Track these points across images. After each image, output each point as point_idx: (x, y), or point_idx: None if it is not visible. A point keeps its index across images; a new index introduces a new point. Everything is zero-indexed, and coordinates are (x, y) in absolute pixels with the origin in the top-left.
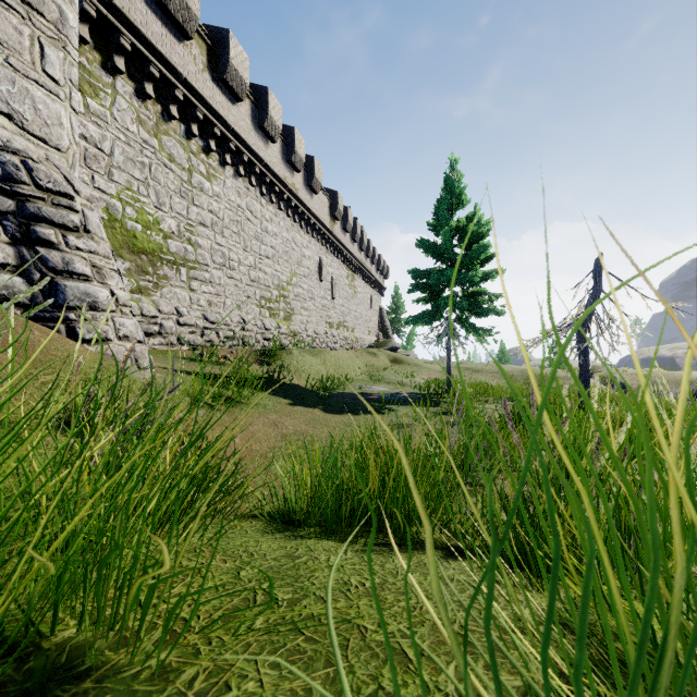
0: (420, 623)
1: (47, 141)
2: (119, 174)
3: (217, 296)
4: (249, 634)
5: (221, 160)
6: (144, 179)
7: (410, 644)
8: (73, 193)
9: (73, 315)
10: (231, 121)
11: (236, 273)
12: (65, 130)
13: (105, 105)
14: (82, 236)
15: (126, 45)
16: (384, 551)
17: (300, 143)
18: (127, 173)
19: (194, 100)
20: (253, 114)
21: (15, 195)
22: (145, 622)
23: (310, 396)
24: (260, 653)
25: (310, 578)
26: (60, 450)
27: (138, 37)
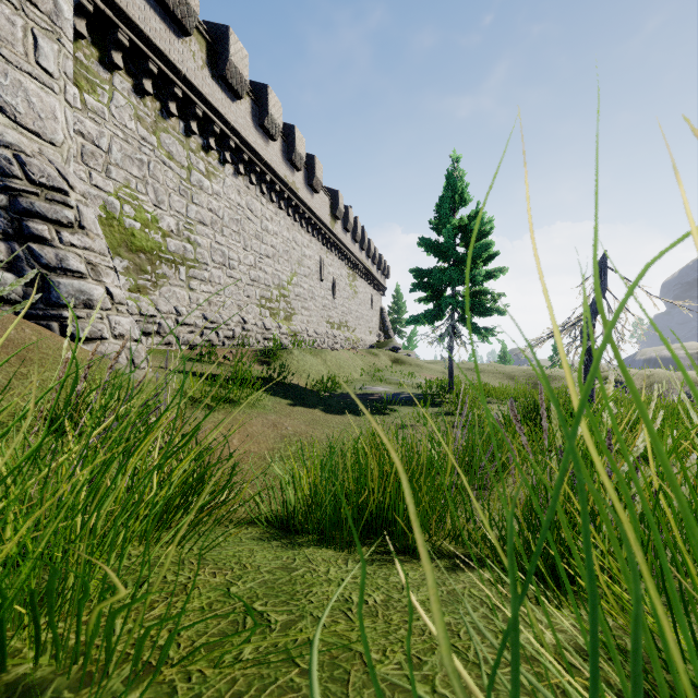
0: (431, 650)
1: (41, 134)
2: (117, 172)
3: (216, 296)
4: (236, 666)
5: (221, 158)
6: (142, 176)
7: (419, 677)
8: (67, 188)
9: (67, 313)
10: (231, 119)
11: (236, 273)
12: (60, 124)
13: (102, 101)
14: (76, 233)
15: (124, 40)
16: (388, 561)
17: (300, 141)
18: (126, 171)
19: (193, 97)
20: (253, 112)
21: (7, 190)
22: (116, 652)
23: (311, 397)
24: (247, 692)
25: (308, 595)
26: (26, 454)
27: (137, 33)
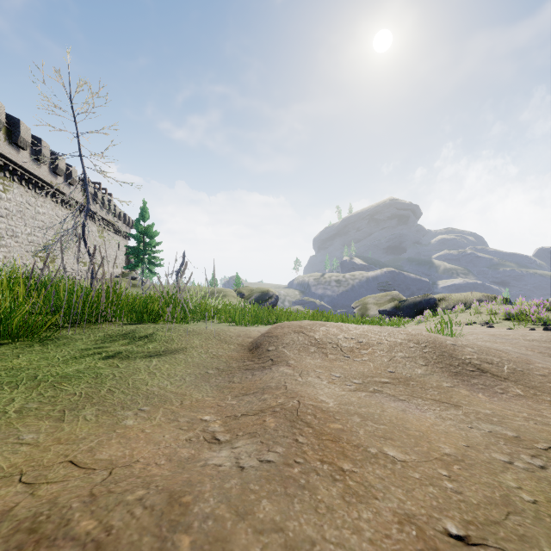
0: None
1: None
2: None
3: (9, 253)
4: None
5: (11, 180)
6: None
7: None
8: None
9: None
10: (19, 161)
11: (20, 239)
12: None
13: None
14: None
15: None
16: None
17: (62, 161)
18: None
19: None
20: (31, 153)
21: None
22: None
23: None
24: None
25: None
26: None
27: None
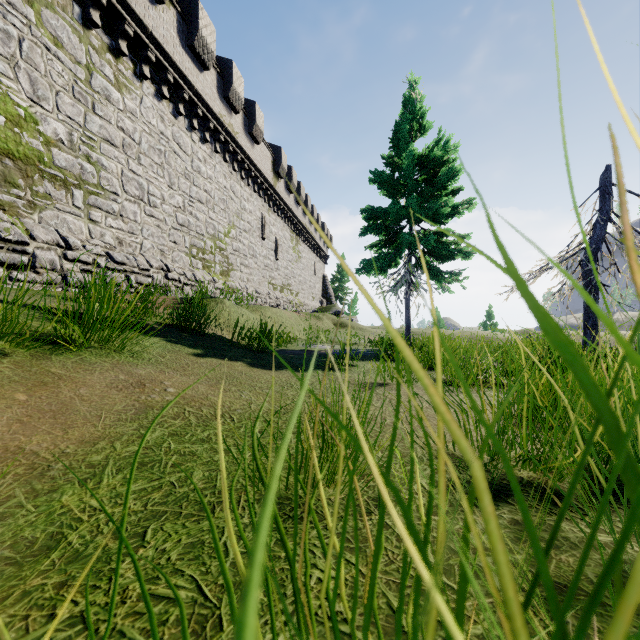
0: None
1: None
2: None
3: (131, 235)
4: None
5: (137, 71)
6: (8, 54)
7: None
8: None
9: None
10: (149, 23)
11: (159, 212)
12: None
13: None
14: None
15: None
16: None
17: (238, 79)
18: None
19: None
20: (179, 28)
21: None
22: None
23: (237, 348)
24: None
25: None
26: None
27: None
